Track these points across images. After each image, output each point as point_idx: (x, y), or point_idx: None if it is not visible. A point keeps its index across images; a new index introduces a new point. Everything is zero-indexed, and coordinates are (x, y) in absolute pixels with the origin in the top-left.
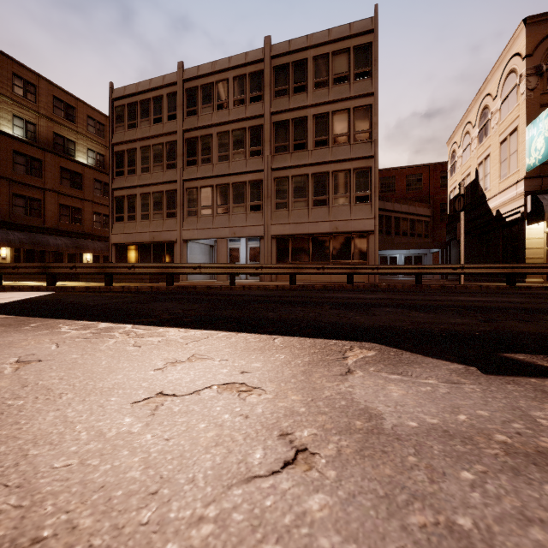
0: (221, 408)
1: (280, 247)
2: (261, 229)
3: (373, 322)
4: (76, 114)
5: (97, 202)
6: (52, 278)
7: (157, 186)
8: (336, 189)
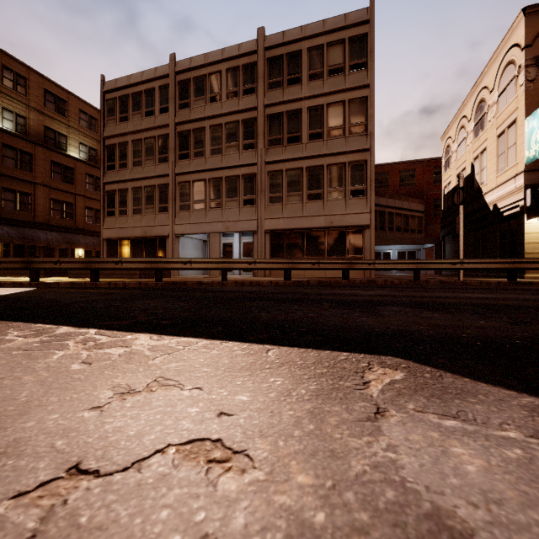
0: (169, 512)
1: (274, 242)
2: (255, 223)
3: (385, 325)
4: (68, 108)
5: (89, 197)
6: (35, 274)
7: (148, 180)
8: (331, 183)
